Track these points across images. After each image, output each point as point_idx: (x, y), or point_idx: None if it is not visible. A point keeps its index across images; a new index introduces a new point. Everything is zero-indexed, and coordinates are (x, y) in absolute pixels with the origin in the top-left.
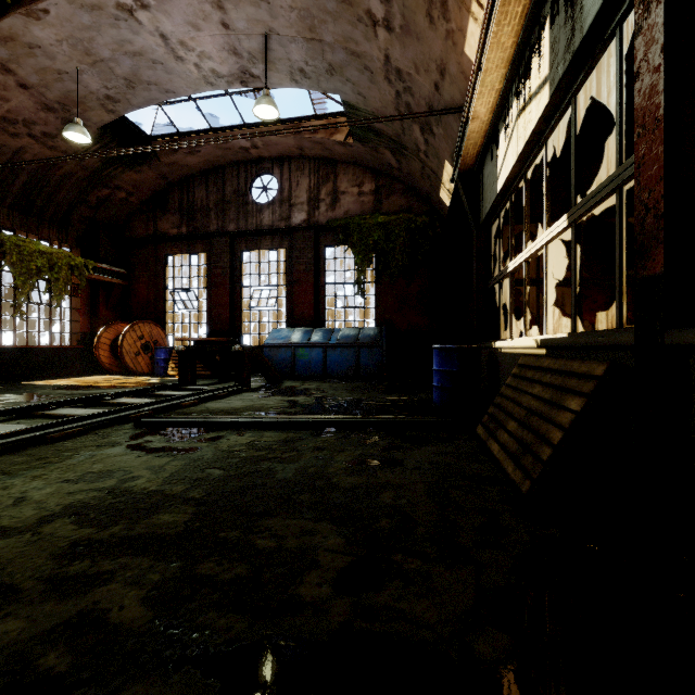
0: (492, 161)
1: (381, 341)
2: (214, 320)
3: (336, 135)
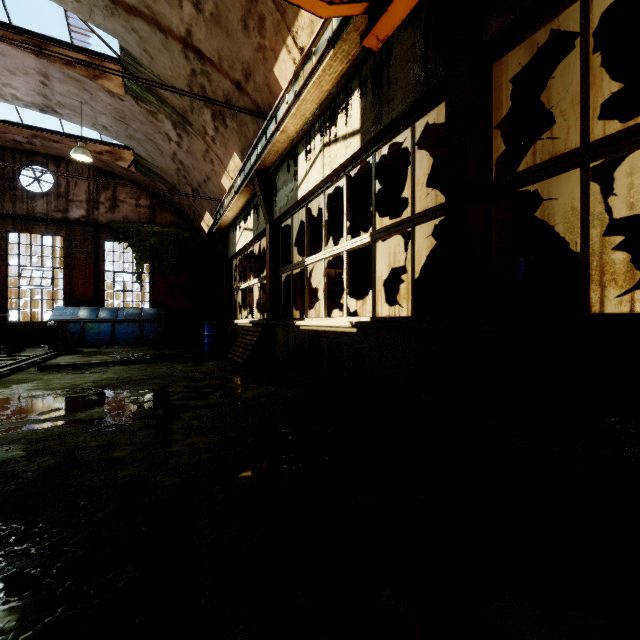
0: (234, 234)
1: (161, 318)
2: None
3: (120, 161)
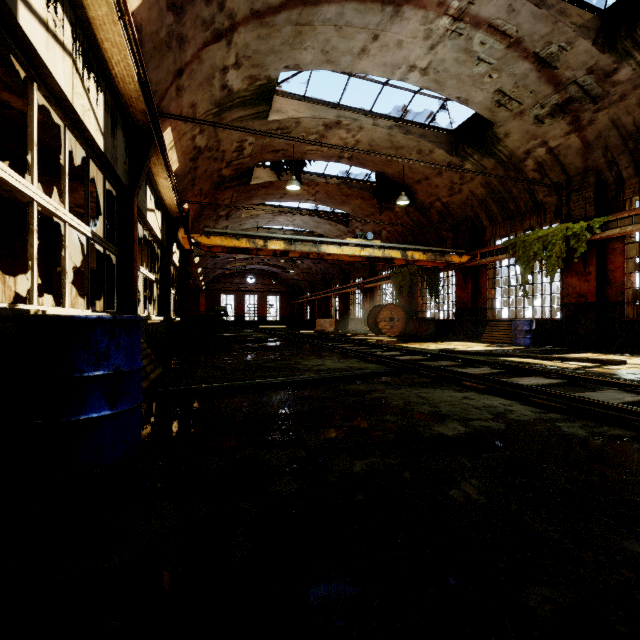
0: None
1: None
2: None
3: None
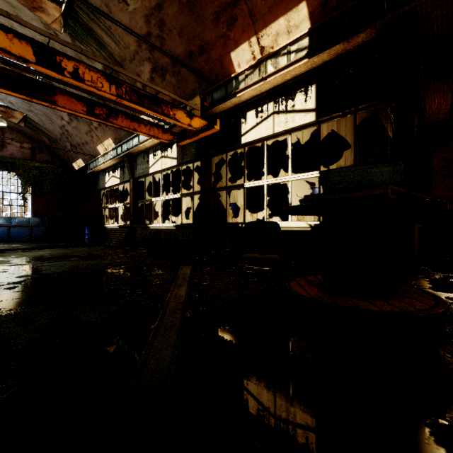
0: (103, 176)
1: (45, 224)
2: None
3: (12, 118)
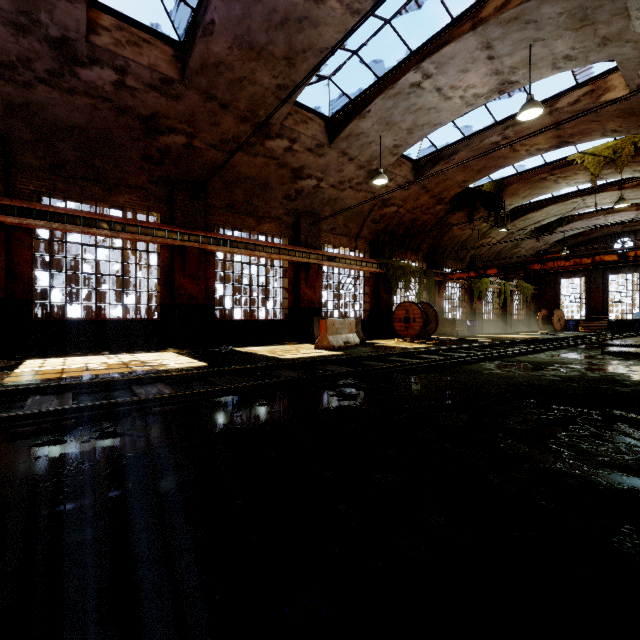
0: None
1: None
2: (592, 308)
3: None
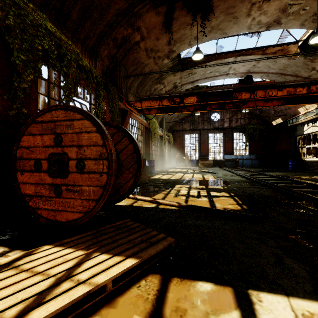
0: (301, 127)
1: (258, 158)
2: (202, 152)
3: None
